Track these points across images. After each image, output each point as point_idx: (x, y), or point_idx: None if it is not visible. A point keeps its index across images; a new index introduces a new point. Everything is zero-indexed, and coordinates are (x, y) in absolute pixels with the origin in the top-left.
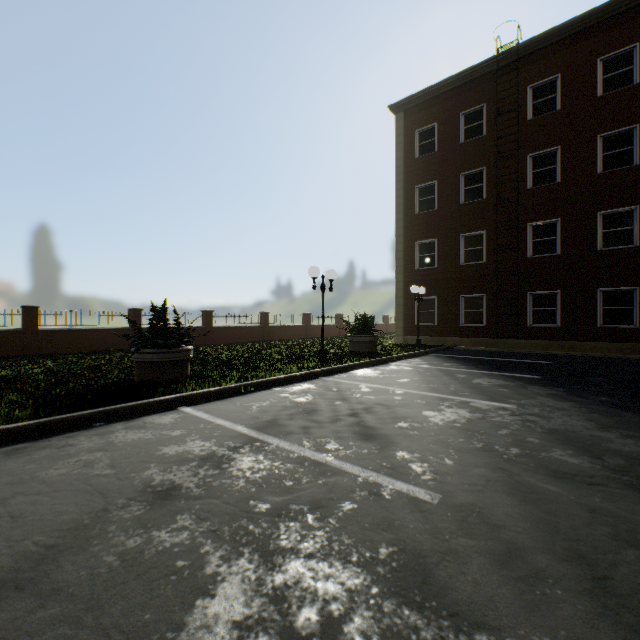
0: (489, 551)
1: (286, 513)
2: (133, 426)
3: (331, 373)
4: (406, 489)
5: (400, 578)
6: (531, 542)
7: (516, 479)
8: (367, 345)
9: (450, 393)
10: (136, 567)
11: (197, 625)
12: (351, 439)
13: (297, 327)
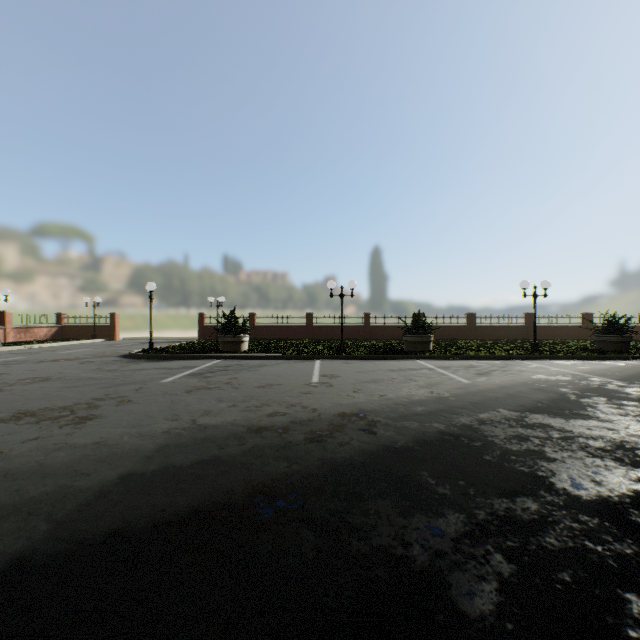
0: (460, 386)
1: (419, 376)
2: (394, 361)
3: (529, 359)
4: (462, 380)
5: (430, 383)
6: (476, 388)
7: (512, 386)
8: (613, 345)
9: (594, 374)
10: (381, 374)
11: (387, 378)
12: (470, 373)
13: (571, 327)
